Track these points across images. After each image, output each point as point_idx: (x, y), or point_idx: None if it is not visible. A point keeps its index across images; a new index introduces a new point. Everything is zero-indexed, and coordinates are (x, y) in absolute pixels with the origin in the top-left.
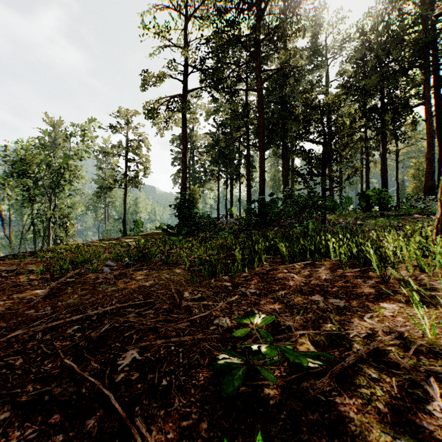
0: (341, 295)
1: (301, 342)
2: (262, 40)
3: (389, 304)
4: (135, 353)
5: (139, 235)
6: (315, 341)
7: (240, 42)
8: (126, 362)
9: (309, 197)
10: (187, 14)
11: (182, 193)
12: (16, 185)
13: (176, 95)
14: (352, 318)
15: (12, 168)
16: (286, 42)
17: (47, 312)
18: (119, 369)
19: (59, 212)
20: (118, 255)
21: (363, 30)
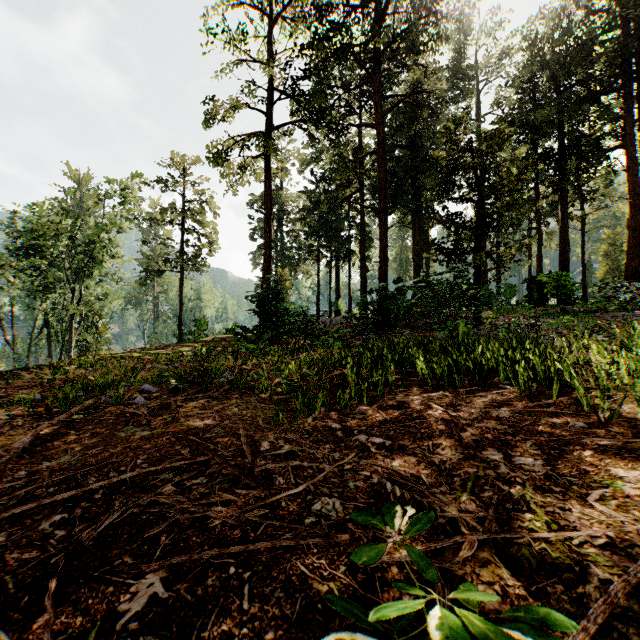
0: (533, 451)
1: (483, 560)
2: (384, 51)
3: (626, 470)
4: (157, 582)
5: (202, 341)
6: (510, 557)
7: (351, 54)
8: (136, 608)
9: (457, 284)
10: (272, 13)
11: (264, 279)
12: (23, 268)
13: (256, 133)
14: (566, 499)
15: (17, 242)
16: (419, 54)
17: (14, 484)
18: (117, 627)
19: (84, 307)
20: (159, 376)
21: (534, 37)
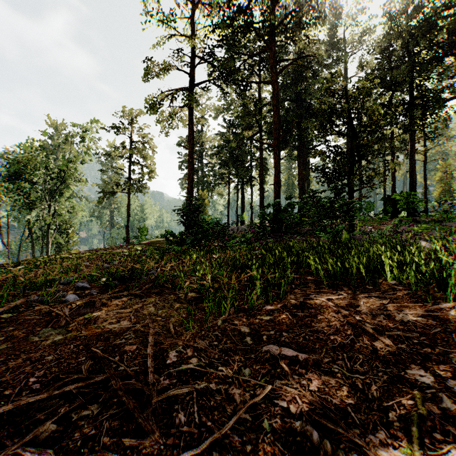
0: None
1: None
2: (277, 27)
3: None
4: None
5: (142, 243)
6: None
7: (253, 29)
8: None
9: (336, 199)
10: None
11: (187, 196)
12: (14, 190)
13: (181, 88)
14: None
15: (9, 171)
16: (304, 29)
17: None
18: None
19: (58, 218)
20: (89, 276)
21: (389, 17)
